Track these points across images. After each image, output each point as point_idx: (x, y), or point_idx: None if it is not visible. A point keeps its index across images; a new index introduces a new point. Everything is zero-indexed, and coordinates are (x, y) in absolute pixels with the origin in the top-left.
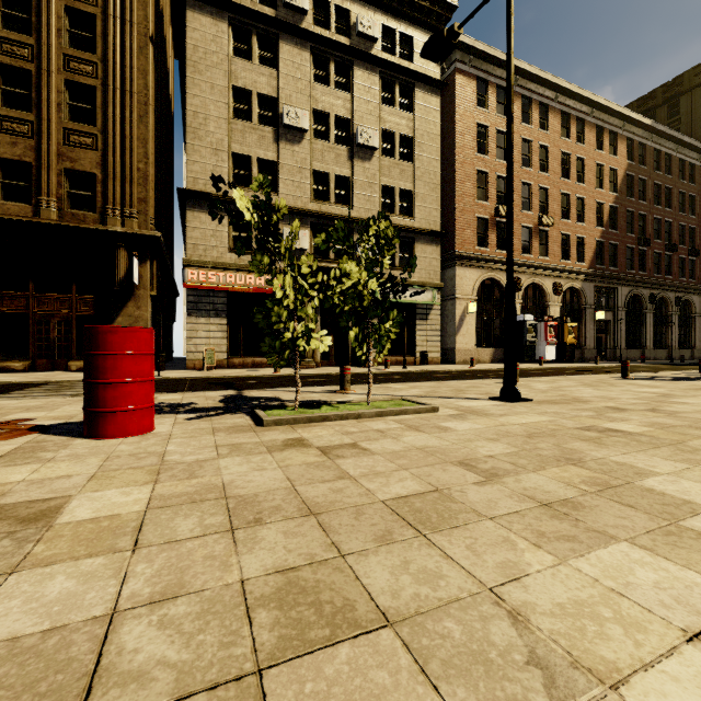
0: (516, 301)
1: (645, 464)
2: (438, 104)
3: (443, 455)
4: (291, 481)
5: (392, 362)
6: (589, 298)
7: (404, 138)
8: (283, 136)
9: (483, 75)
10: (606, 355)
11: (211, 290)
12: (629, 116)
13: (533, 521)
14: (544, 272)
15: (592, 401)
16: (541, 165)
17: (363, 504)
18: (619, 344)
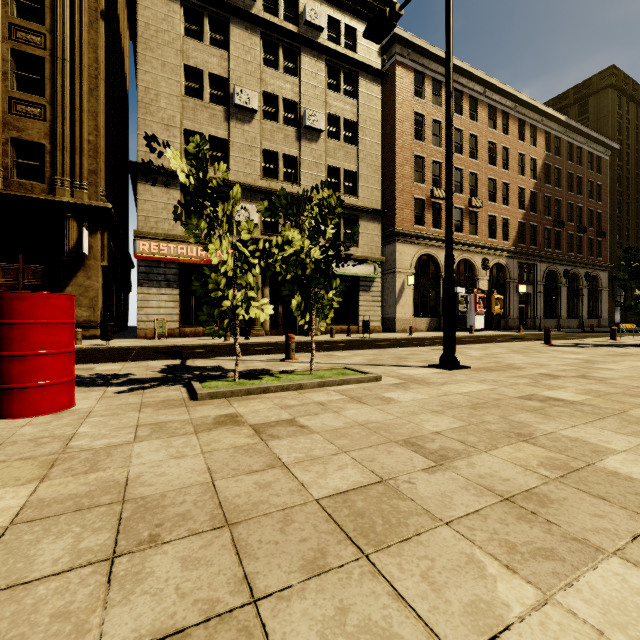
0: None
1: (598, 440)
2: (380, 93)
3: (387, 432)
4: (212, 473)
5: (337, 330)
6: (513, 273)
7: (349, 123)
8: (233, 115)
9: (420, 68)
10: (527, 324)
11: (163, 261)
12: (546, 112)
13: (499, 526)
14: (474, 249)
15: (525, 368)
16: (471, 153)
17: (293, 506)
18: (538, 314)
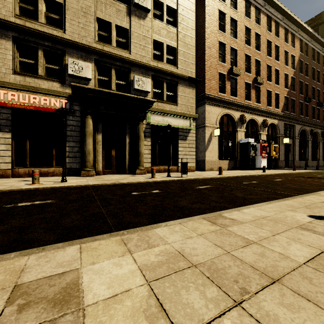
0: (242, 130)
1: None
2: None
3: None
4: None
5: (161, 169)
6: (281, 130)
7: (170, 10)
8: None
9: None
10: (288, 164)
11: None
12: (302, 25)
13: None
14: (258, 112)
15: None
16: (255, 47)
17: None
18: (296, 158)
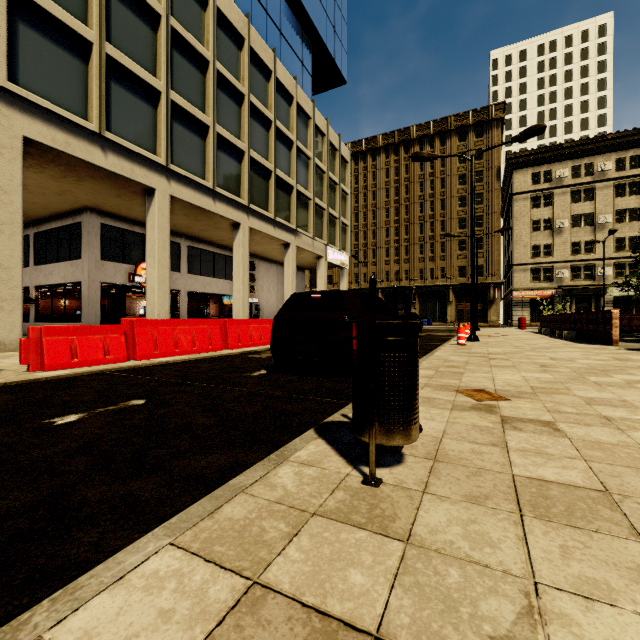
0: None
1: None
2: None
3: None
4: None
5: None
6: None
7: (633, 209)
8: (555, 232)
9: None
10: None
11: (523, 298)
12: None
13: None
14: None
15: None
16: None
17: None
18: None
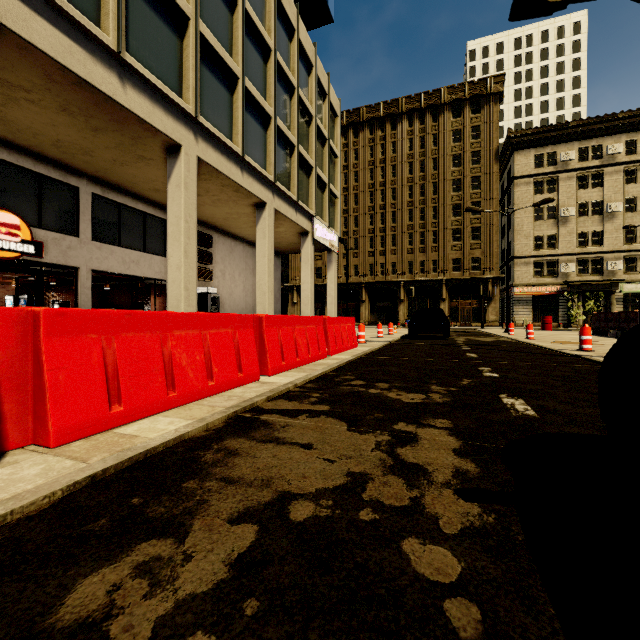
0: None
1: None
2: None
3: None
4: None
5: None
6: None
7: None
8: (560, 221)
9: None
10: None
11: (525, 295)
12: None
13: None
14: None
15: None
16: None
17: None
18: None
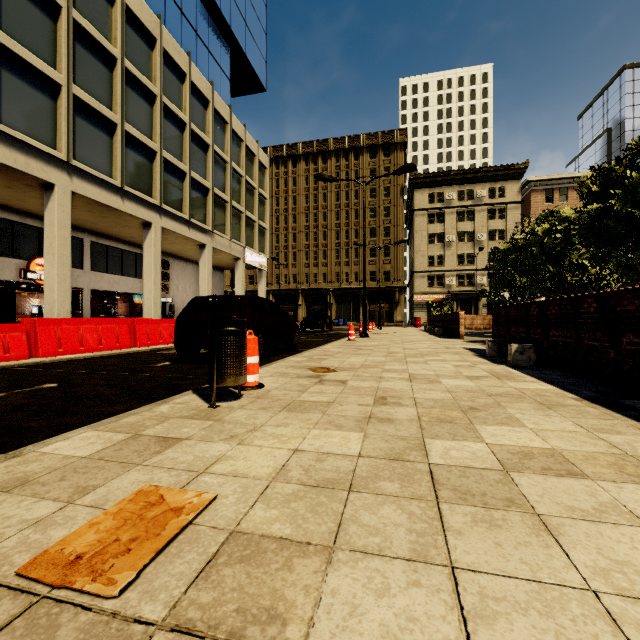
0: None
1: None
2: (520, 210)
3: None
4: None
5: None
6: None
7: (501, 230)
8: (446, 245)
9: (549, 186)
10: None
11: (421, 301)
12: None
13: None
14: None
15: None
16: None
17: None
18: None
